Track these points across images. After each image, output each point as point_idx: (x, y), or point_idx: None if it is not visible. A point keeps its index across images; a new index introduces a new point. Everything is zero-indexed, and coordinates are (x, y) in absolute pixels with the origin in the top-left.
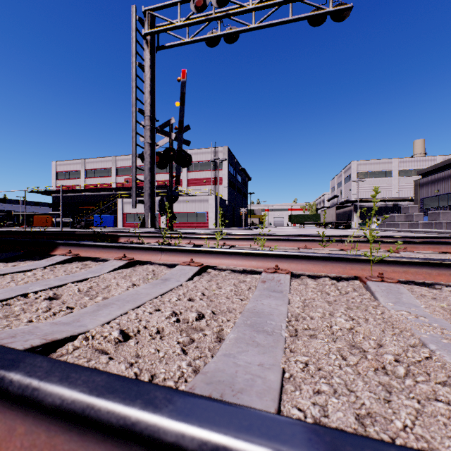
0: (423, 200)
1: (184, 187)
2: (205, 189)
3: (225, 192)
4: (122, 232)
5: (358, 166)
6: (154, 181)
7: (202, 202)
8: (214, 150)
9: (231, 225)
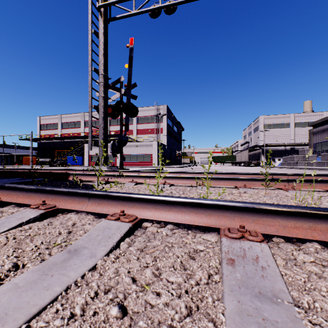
0: (316, 145)
1: (135, 135)
2: (150, 136)
3: (165, 139)
4: (78, 170)
5: (264, 120)
6: (107, 128)
7: (148, 146)
8: (157, 108)
9: (169, 163)
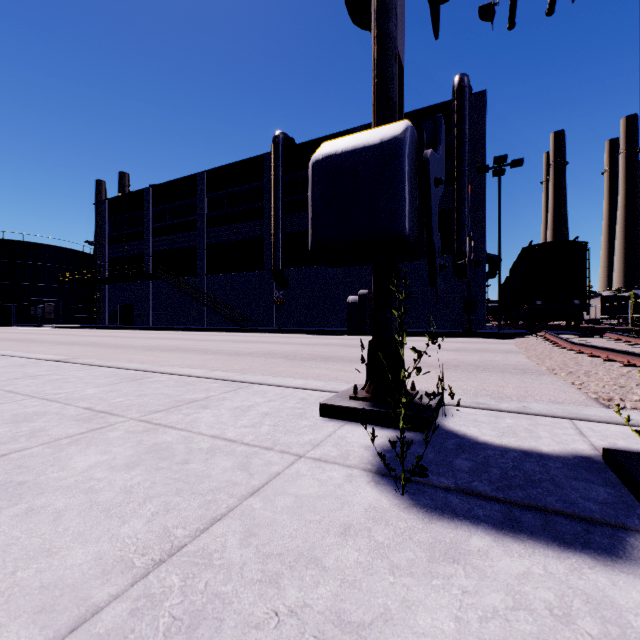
0: None
1: None
2: None
3: None
4: None
5: None
6: None
7: None
8: None
9: None
